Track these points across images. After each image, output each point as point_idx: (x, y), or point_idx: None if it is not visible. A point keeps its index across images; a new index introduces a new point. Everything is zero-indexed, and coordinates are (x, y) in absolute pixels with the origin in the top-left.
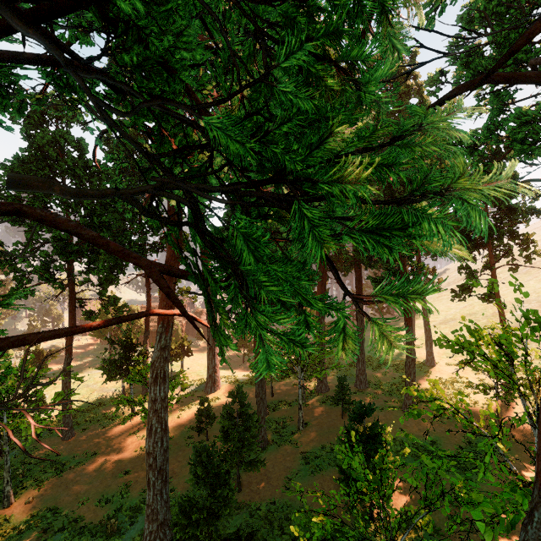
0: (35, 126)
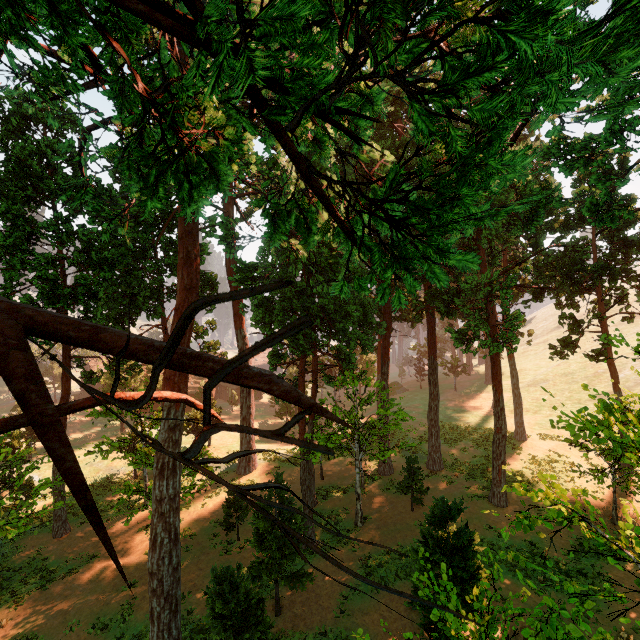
0: (16, 134)
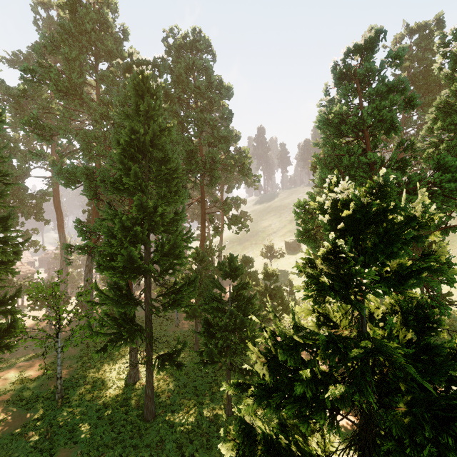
0: None
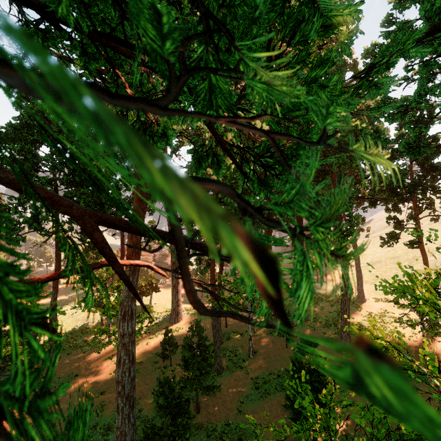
0: (26, 98)
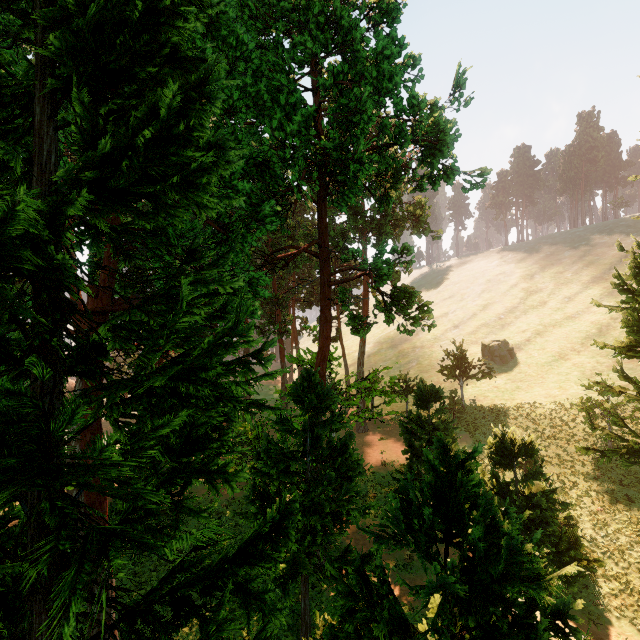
0: None
